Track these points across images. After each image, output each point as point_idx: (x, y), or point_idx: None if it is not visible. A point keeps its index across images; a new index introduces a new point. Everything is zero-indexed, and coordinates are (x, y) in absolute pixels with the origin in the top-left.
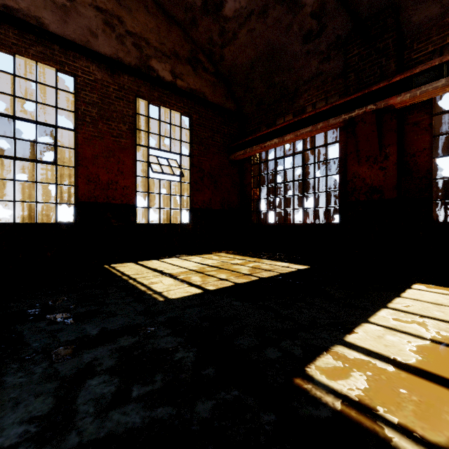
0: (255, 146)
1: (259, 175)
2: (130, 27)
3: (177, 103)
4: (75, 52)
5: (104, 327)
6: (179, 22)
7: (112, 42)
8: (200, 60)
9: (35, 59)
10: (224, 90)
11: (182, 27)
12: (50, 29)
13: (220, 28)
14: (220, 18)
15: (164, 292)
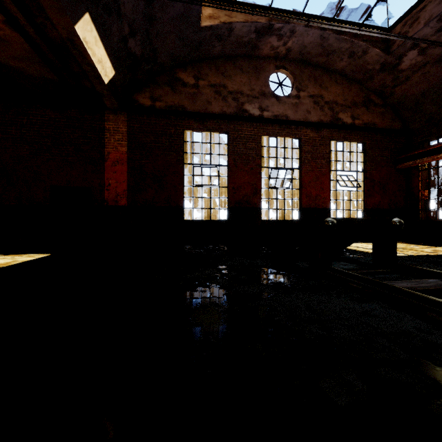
0: (426, 158)
1: (428, 179)
2: (327, 99)
3: (355, 136)
4: (300, 126)
5: None
6: (357, 80)
7: (317, 112)
8: (372, 100)
9: (284, 136)
10: (391, 115)
11: (359, 82)
12: (290, 118)
13: (394, 77)
14: (395, 71)
15: None
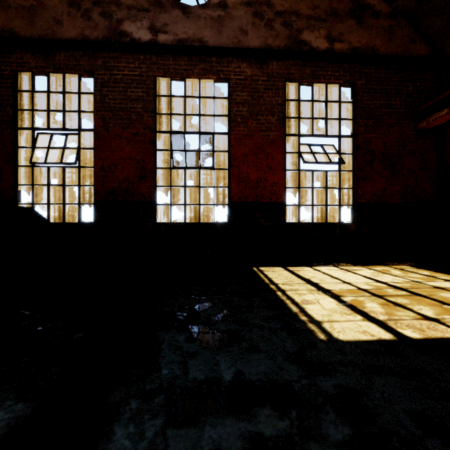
0: None
1: None
2: (279, 7)
3: (335, 73)
4: (228, 58)
5: (240, 371)
6: None
7: (261, 32)
8: (368, 5)
9: (198, 77)
10: (408, 32)
11: None
12: (209, 44)
13: None
14: None
15: (325, 323)
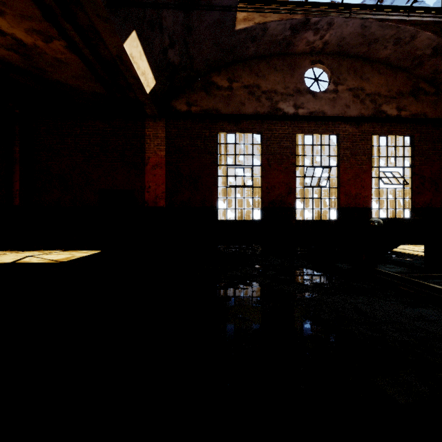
0: None
1: None
2: (368, 91)
3: (401, 129)
4: (338, 122)
5: None
6: (404, 68)
7: (357, 106)
8: (421, 88)
9: (321, 133)
10: None
11: (406, 70)
12: (327, 114)
13: None
14: None
15: None
